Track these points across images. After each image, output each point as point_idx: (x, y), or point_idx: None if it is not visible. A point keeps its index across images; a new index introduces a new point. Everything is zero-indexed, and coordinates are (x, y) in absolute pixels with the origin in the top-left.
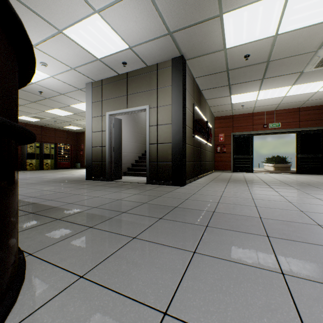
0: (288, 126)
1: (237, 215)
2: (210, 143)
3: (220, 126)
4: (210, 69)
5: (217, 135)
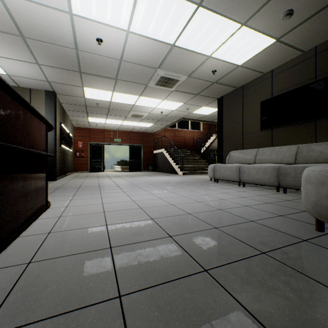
0: (125, 142)
1: (91, 185)
2: (72, 149)
3: (79, 135)
4: (74, 102)
5: (77, 142)
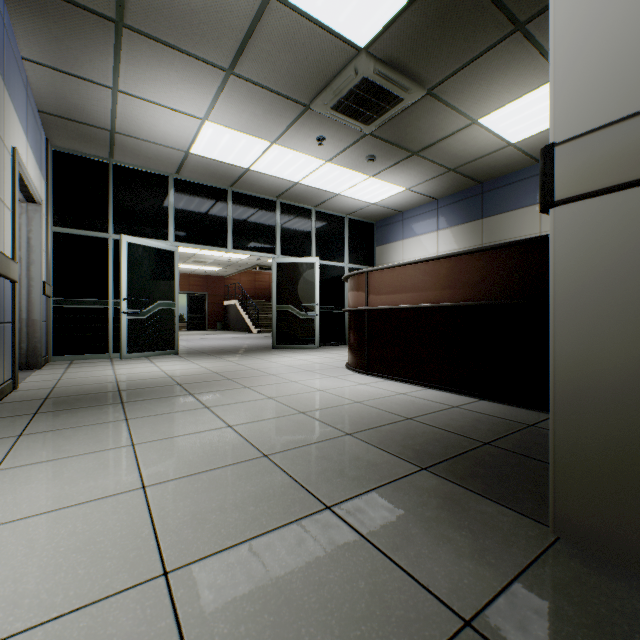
0: (181, 289)
1: None
2: None
3: None
4: None
5: None
